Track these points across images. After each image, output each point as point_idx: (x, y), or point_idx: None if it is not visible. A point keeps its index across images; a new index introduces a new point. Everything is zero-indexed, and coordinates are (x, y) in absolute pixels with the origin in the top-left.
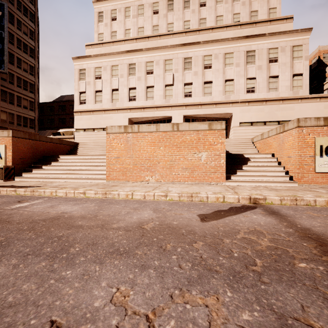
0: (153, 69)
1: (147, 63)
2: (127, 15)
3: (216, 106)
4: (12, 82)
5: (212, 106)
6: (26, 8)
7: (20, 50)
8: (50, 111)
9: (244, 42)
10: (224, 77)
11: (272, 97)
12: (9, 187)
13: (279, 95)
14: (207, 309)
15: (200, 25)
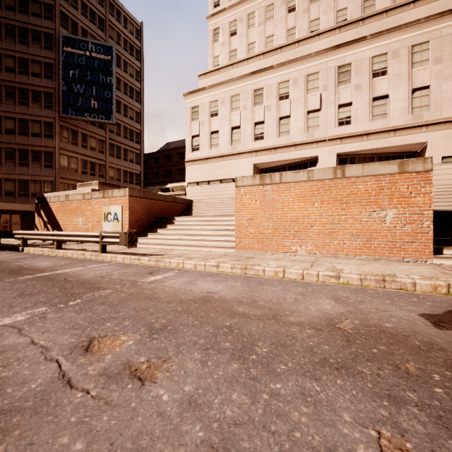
0: (289, 91)
1: (280, 84)
2: (251, 23)
3: (394, 134)
4: (119, 134)
5: (387, 135)
6: (132, 46)
7: (127, 95)
8: (155, 163)
9: None
10: (411, 84)
11: None
12: (132, 254)
13: None
14: None
15: (364, 11)
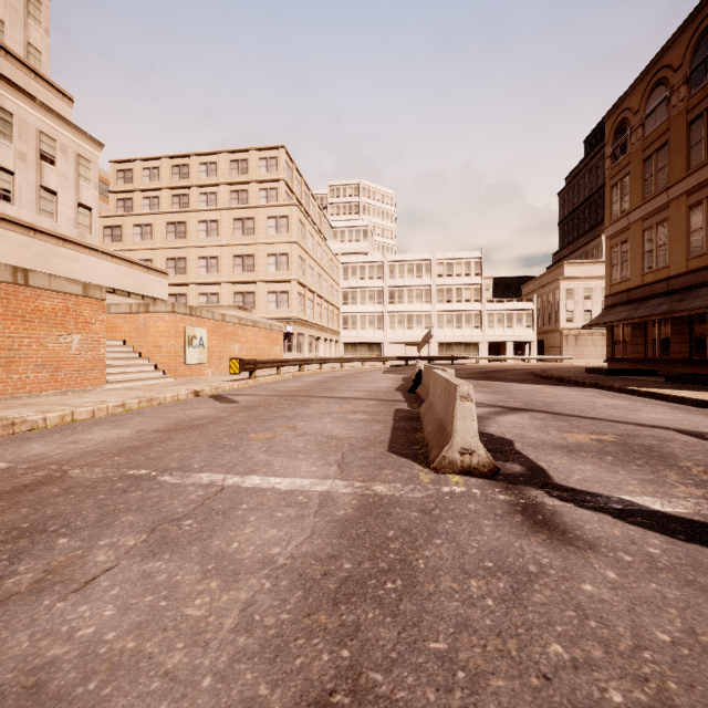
0: None
1: None
2: None
3: None
4: None
5: None
6: None
7: None
8: None
9: None
10: None
11: (47, 228)
12: None
13: (58, 228)
14: (319, 405)
15: None
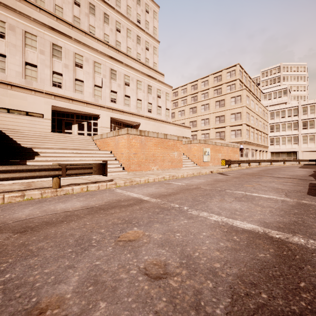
0: (83, 64)
1: (76, 54)
2: None
3: (132, 115)
4: None
5: (130, 115)
6: None
7: None
8: None
9: (147, 78)
10: (137, 96)
11: (159, 118)
12: (93, 183)
13: (161, 118)
14: (267, 179)
15: (116, 45)
